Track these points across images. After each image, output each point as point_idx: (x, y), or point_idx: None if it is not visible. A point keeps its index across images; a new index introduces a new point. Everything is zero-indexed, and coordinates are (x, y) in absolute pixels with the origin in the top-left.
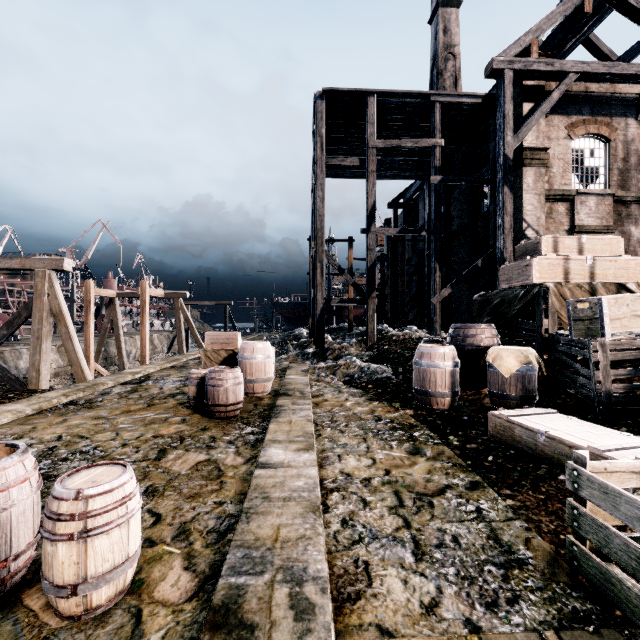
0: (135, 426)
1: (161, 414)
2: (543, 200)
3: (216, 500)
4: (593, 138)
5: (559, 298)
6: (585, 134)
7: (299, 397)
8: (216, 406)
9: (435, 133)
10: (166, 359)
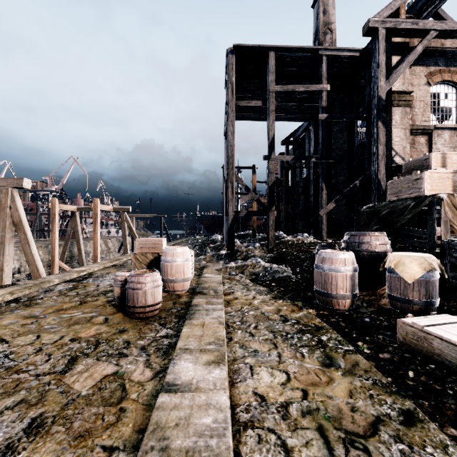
0: (59, 327)
1: (88, 313)
2: (408, 133)
3: (107, 443)
4: (447, 84)
5: (452, 208)
6: (441, 81)
7: (213, 296)
8: (135, 307)
9: (322, 80)
10: (110, 259)
